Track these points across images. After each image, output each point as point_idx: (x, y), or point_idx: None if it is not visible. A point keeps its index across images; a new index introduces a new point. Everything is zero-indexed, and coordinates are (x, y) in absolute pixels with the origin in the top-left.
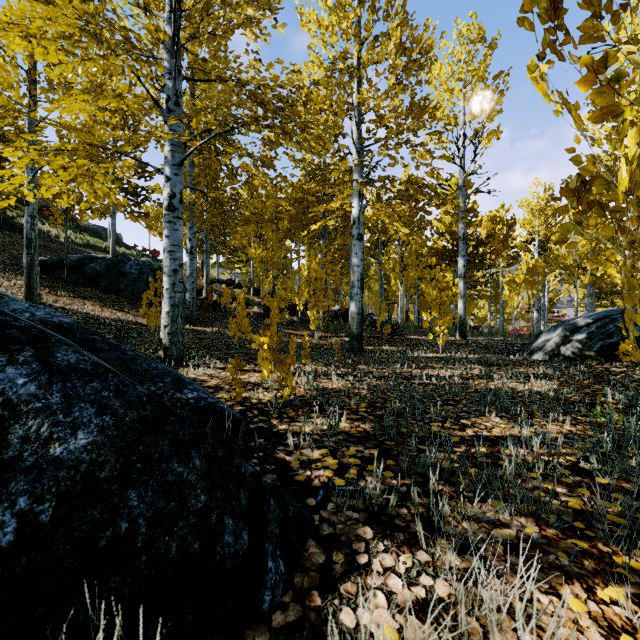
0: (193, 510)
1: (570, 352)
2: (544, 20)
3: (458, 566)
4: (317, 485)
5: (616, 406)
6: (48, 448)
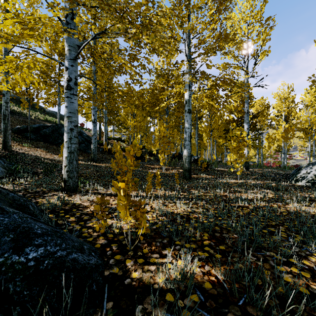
0: None
1: None
2: None
3: None
4: None
5: None
6: None
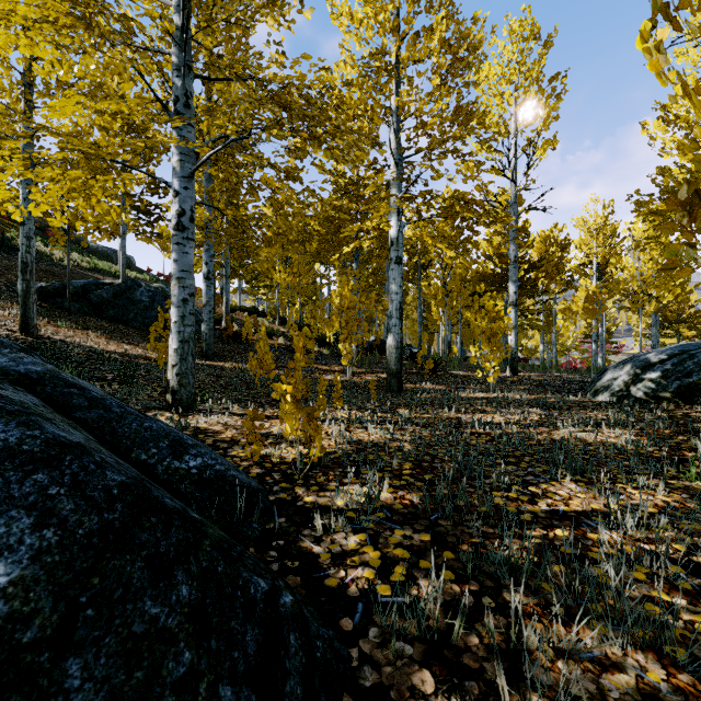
0: (171, 681)
1: (642, 393)
2: None
3: None
4: (354, 594)
5: None
6: None
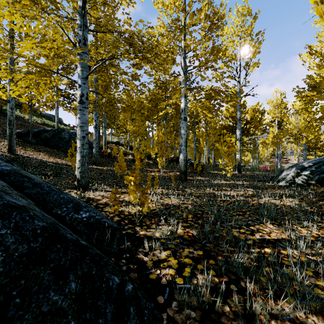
0: None
1: (300, 181)
2: None
3: None
4: (164, 283)
5: None
6: None
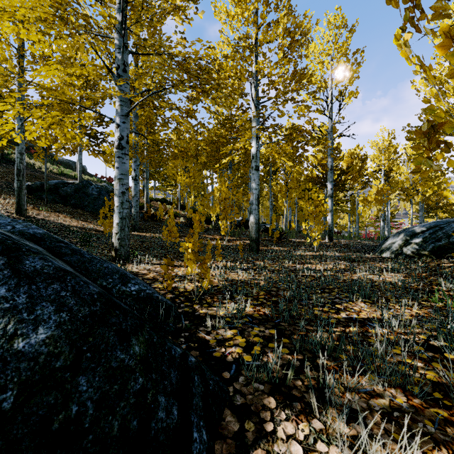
0: (132, 391)
1: (410, 251)
2: (405, 1)
3: (346, 434)
4: (230, 360)
5: (448, 293)
6: (12, 343)
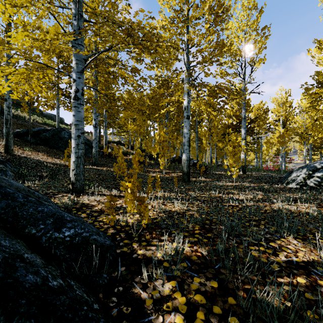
0: None
1: (313, 183)
2: None
3: None
4: None
5: None
6: None
